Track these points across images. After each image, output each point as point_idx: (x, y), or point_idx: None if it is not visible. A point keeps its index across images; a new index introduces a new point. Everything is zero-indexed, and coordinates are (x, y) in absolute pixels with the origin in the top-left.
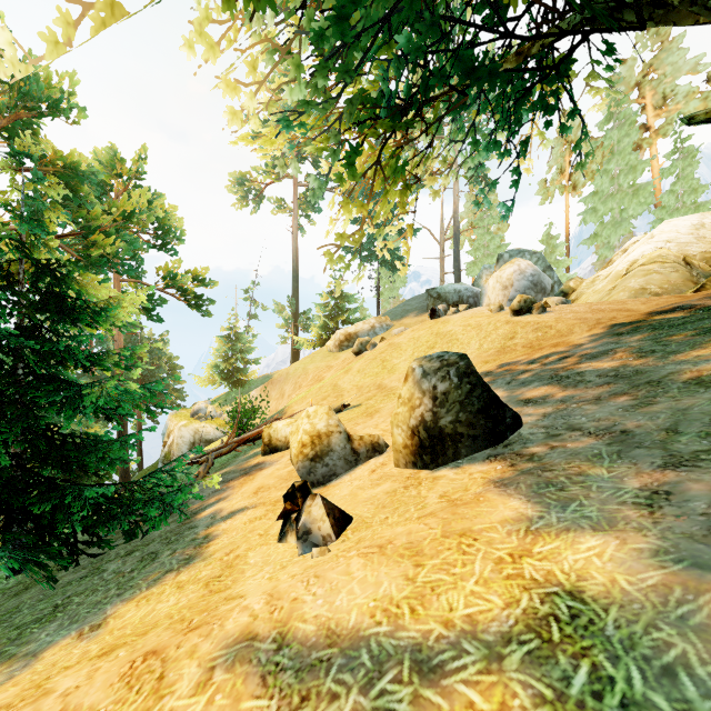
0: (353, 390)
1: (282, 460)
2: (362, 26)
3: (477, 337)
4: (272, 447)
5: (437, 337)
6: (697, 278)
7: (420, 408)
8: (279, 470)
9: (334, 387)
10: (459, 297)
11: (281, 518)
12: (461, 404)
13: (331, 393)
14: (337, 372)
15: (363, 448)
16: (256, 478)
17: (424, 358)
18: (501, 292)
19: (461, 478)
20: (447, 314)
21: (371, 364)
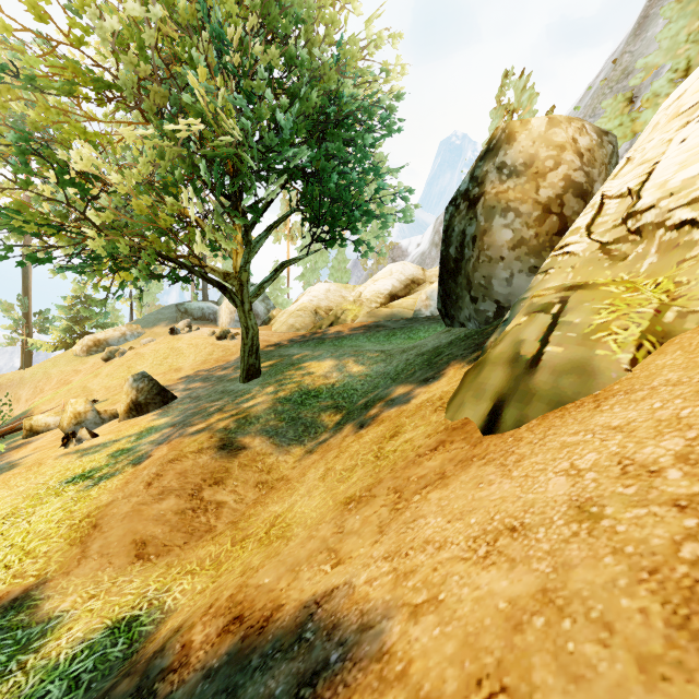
0: (102, 390)
1: (48, 436)
2: (105, 246)
3: (194, 352)
4: (35, 431)
5: (171, 350)
6: (317, 321)
7: (132, 394)
8: (48, 439)
9: (84, 388)
10: (203, 313)
11: (62, 446)
12: (149, 392)
13: (81, 394)
14: (86, 376)
15: (107, 416)
16: (29, 446)
17: (136, 374)
18: (229, 315)
19: (145, 417)
20: (182, 333)
21: (119, 370)
